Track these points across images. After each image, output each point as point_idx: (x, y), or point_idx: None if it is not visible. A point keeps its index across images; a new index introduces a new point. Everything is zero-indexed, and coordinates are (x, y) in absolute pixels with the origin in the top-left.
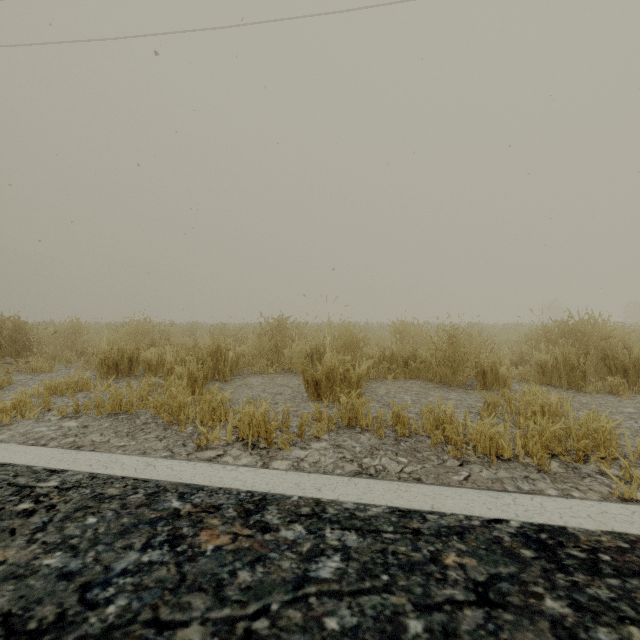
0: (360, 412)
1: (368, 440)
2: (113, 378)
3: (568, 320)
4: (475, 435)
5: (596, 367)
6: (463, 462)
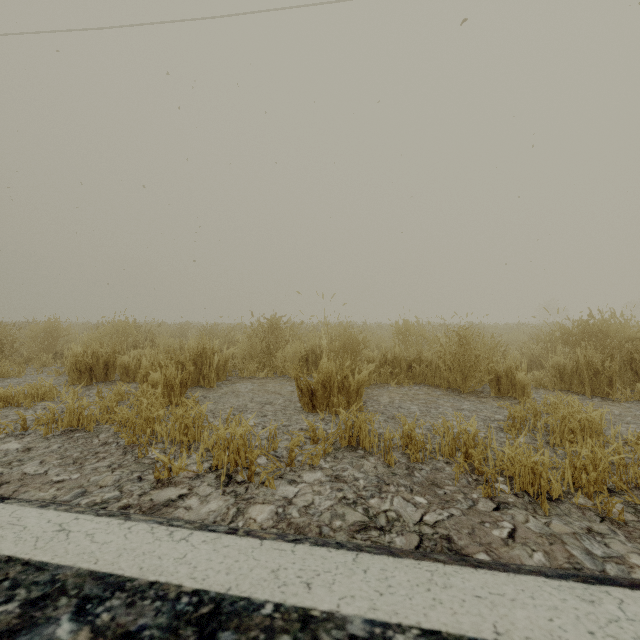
0: (363, 431)
1: (373, 468)
2: (85, 384)
3: (588, 320)
4: (508, 463)
5: (621, 372)
6: (500, 504)
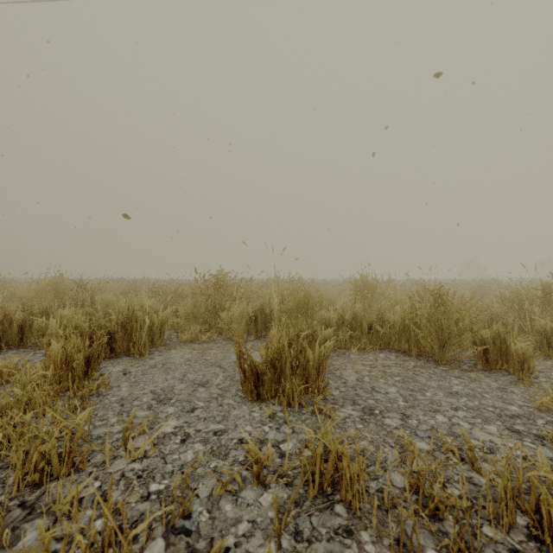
0: (344, 473)
1: None
2: None
3: None
4: None
5: None
6: None
